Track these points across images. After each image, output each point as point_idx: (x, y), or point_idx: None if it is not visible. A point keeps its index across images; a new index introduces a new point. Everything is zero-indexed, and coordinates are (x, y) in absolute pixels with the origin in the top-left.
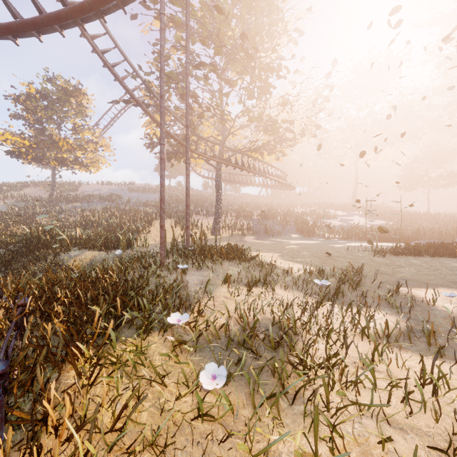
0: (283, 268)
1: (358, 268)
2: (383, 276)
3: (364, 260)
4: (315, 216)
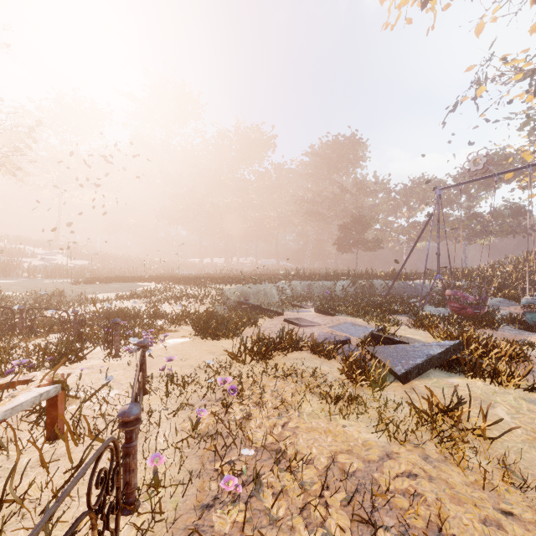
0: (6, 295)
1: (62, 290)
2: (76, 293)
3: (66, 288)
4: (6, 254)
